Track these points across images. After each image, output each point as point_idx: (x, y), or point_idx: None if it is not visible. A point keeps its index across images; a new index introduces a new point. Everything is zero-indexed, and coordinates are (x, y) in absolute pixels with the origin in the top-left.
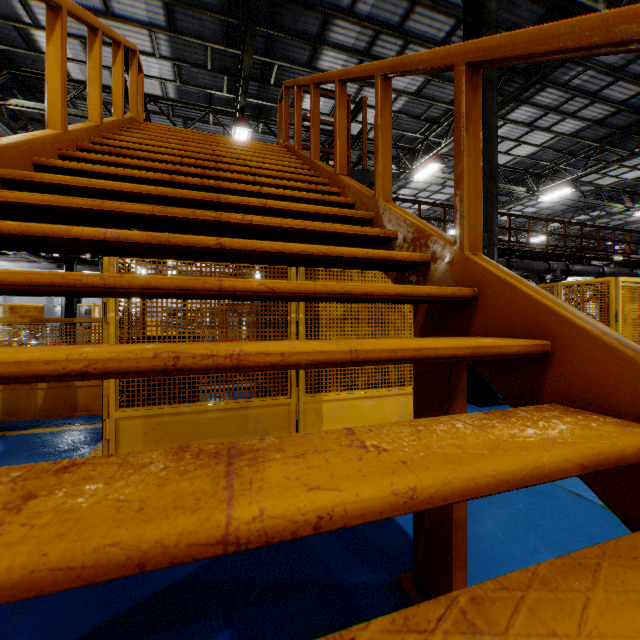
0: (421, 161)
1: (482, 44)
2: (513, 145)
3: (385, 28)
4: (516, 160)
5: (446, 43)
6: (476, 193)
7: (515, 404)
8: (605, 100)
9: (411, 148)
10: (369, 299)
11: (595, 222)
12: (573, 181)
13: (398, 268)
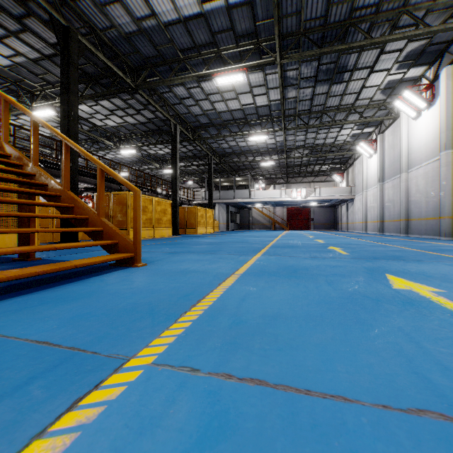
0: (40, 104)
1: (37, 119)
2: (104, 118)
3: (6, 12)
4: (107, 126)
5: (55, 46)
6: (37, 151)
7: (43, 197)
8: (143, 115)
9: (31, 91)
10: (3, 170)
11: (152, 171)
12: (135, 147)
13: (13, 165)
